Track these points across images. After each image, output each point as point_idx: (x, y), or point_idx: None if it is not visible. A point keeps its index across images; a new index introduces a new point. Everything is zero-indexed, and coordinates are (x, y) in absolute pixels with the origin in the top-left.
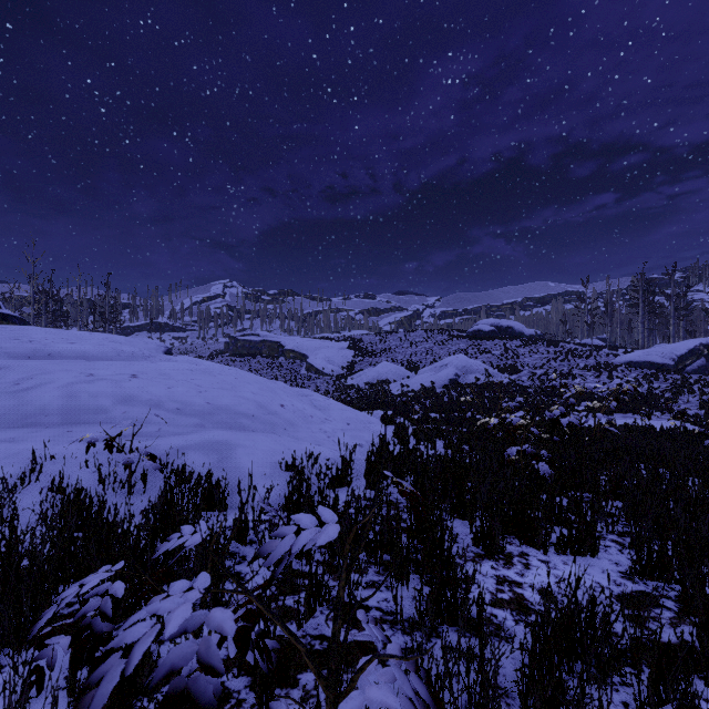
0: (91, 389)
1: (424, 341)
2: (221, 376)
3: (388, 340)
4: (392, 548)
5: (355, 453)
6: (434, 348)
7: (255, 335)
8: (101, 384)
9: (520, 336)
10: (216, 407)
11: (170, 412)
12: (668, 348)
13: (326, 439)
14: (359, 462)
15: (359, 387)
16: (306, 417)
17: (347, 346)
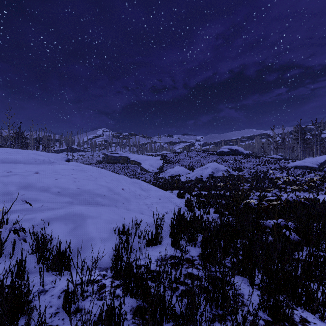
0: (5, 180)
1: (196, 156)
2: (89, 172)
3: (179, 156)
4: (197, 324)
5: (163, 221)
6: (201, 159)
7: (116, 153)
8: (12, 177)
9: (241, 154)
10: (83, 190)
11: (53, 194)
12: (315, 159)
13: (146, 209)
14: (166, 224)
15: (165, 178)
16: (136, 195)
17: (159, 158)
